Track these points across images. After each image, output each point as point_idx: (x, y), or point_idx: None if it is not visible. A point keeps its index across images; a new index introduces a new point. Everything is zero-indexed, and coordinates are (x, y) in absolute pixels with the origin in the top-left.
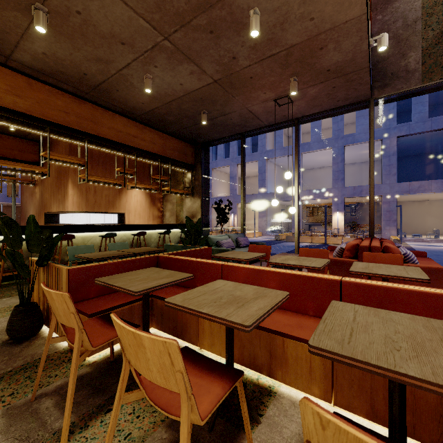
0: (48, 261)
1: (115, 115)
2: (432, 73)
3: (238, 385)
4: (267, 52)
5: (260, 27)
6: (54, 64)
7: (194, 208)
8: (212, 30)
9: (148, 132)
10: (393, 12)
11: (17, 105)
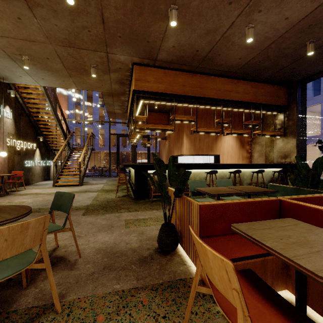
0: (182, 193)
1: (215, 78)
2: None
3: None
4: None
5: None
6: (178, 52)
7: (286, 148)
8: None
9: (241, 85)
10: None
11: (159, 89)
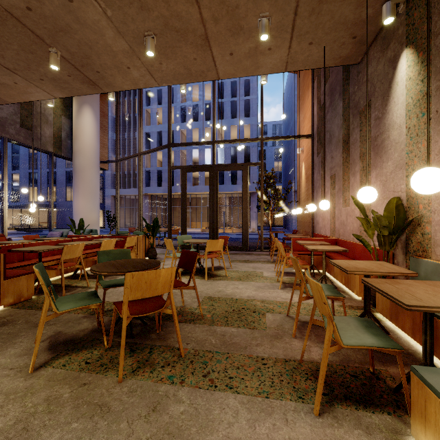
0: None
1: None
2: None
3: None
4: None
5: None
6: None
7: None
8: None
9: None
10: None
11: None
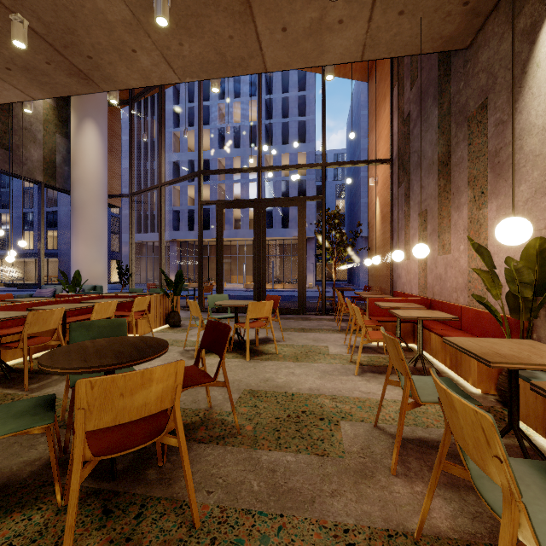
0: None
1: None
2: None
3: None
4: None
5: None
6: None
7: None
8: None
9: None
10: None
11: None
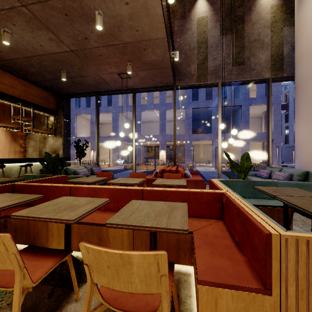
0: None
1: None
2: (201, 78)
3: (68, 259)
4: (110, 42)
5: (104, 24)
6: None
7: (56, 145)
8: (66, 14)
9: (8, 77)
10: (184, 39)
11: None
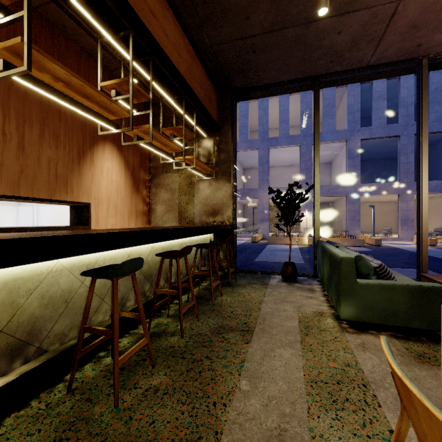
0: None
1: None
2: None
3: None
4: None
5: None
6: None
7: (217, 198)
8: None
9: (171, 22)
10: None
11: None
